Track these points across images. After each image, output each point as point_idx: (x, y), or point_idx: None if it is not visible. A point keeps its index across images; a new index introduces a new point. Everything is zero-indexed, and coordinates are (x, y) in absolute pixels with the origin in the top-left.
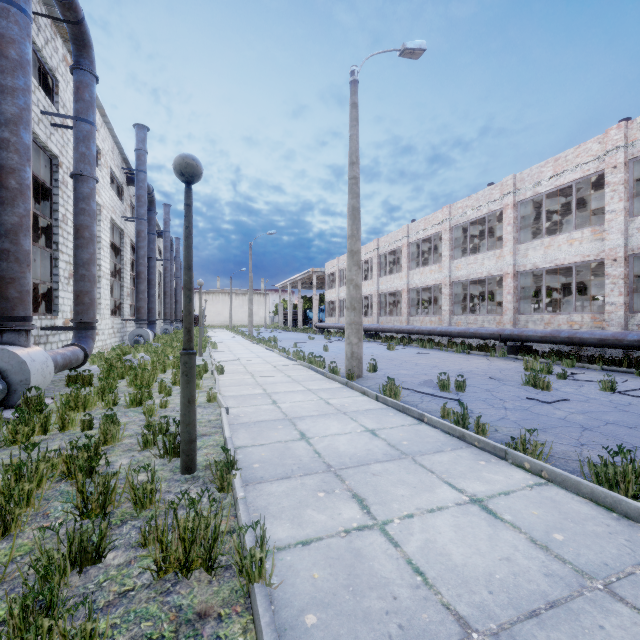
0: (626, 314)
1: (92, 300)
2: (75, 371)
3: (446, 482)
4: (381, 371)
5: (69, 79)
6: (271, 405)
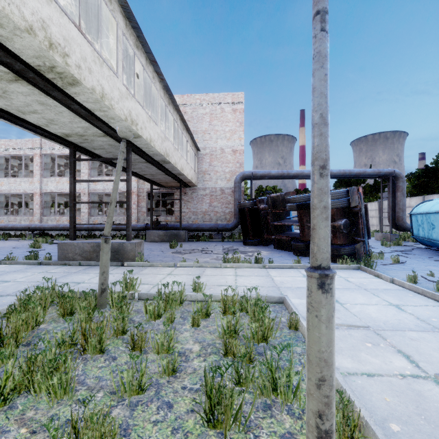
0: (89, 217)
1: None
2: None
3: None
4: None
5: None
6: None
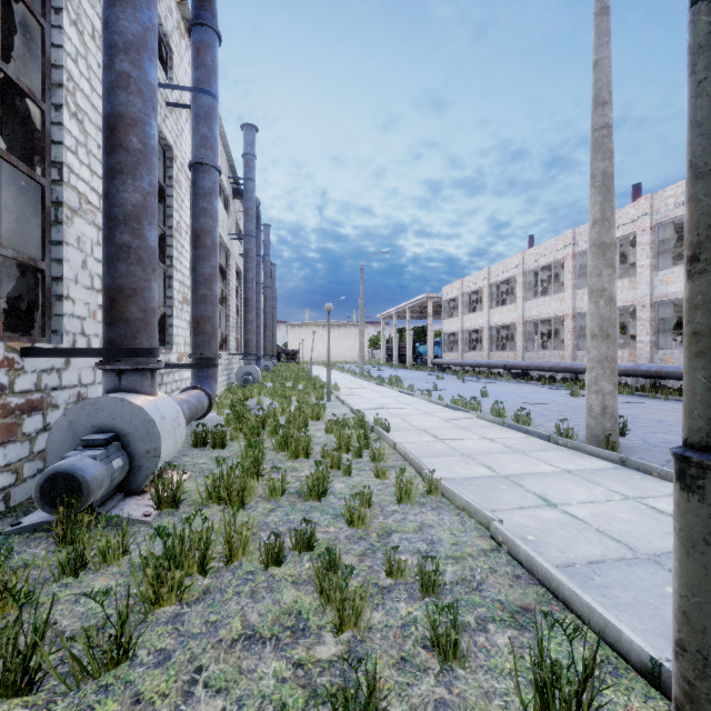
0: None
1: (214, 328)
2: (203, 426)
3: None
4: (628, 434)
5: (182, 54)
6: (552, 510)
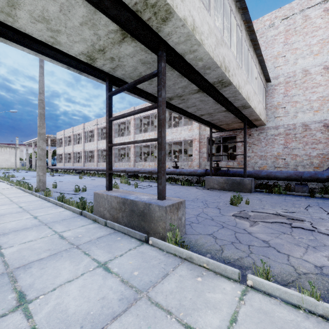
0: None
1: None
2: None
3: (31, 215)
4: (60, 187)
5: None
6: None
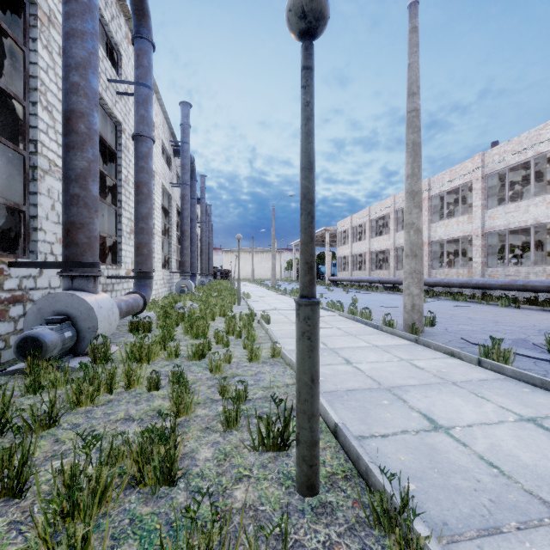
0: None
1: (150, 251)
2: (136, 317)
3: None
4: (438, 325)
5: (130, 55)
6: (347, 365)
